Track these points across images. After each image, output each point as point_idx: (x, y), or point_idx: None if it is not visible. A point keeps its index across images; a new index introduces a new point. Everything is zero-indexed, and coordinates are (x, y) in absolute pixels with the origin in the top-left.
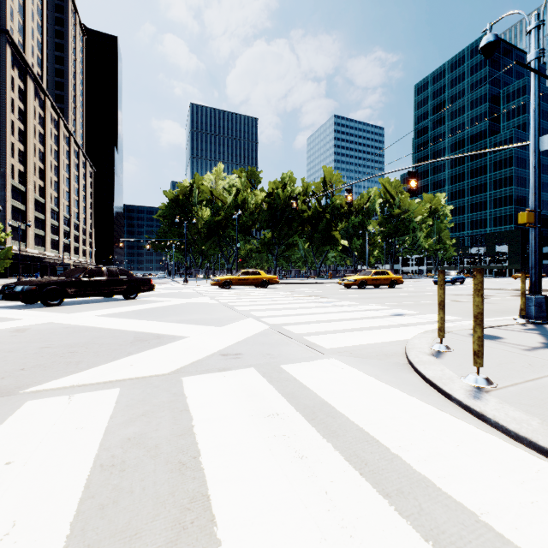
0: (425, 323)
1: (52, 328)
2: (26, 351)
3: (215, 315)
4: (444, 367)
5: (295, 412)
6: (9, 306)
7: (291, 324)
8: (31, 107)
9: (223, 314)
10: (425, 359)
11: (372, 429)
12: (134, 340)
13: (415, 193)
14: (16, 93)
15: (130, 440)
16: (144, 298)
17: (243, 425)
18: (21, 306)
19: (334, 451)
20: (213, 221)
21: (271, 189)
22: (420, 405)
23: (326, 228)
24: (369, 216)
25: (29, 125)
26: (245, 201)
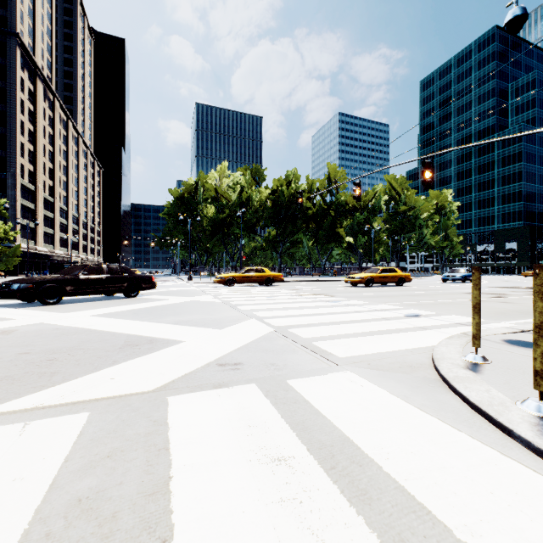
0: (445, 325)
1: (41, 329)
2: (1, 358)
3: (216, 315)
4: (490, 387)
5: (308, 455)
6: (7, 304)
7: (297, 326)
8: (40, 108)
9: (225, 314)
10: (461, 374)
11: (417, 489)
12: (123, 345)
13: (430, 184)
14: (26, 95)
15: (80, 503)
16: (145, 296)
17: (238, 477)
18: (19, 305)
19: (369, 534)
20: (218, 218)
21: (275, 187)
22: (474, 446)
23: (331, 225)
24: (374, 213)
25: (39, 126)
26: (249, 199)
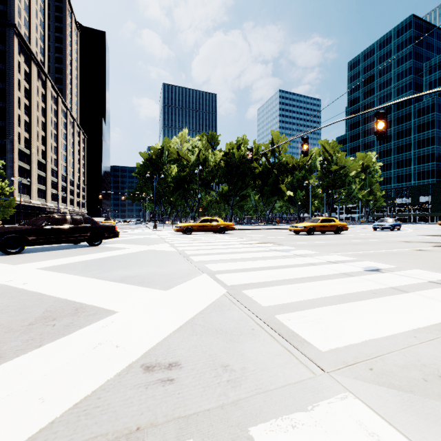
0: (420, 285)
1: None
2: None
3: (166, 268)
4: None
5: None
6: None
7: (253, 285)
8: (34, 86)
9: (176, 267)
10: None
11: None
12: (38, 317)
13: (384, 135)
14: (22, 75)
15: None
16: (108, 244)
17: None
18: None
19: None
20: (179, 176)
21: (227, 150)
22: None
23: (274, 181)
24: (311, 171)
25: (33, 101)
26: (206, 160)
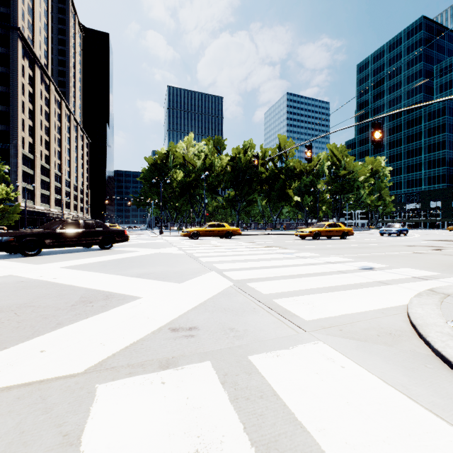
0: (404, 280)
1: (5, 282)
2: None
3: (178, 267)
4: None
5: None
6: None
7: (256, 279)
8: (38, 90)
9: (187, 266)
10: None
11: None
12: (77, 301)
13: (380, 144)
14: (26, 79)
15: None
16: (118, 248)
17: None
18: (2, 256)
19: None
20: (185, 181)
21: (234, 154)
22: None
23: (281, 187)
24: (318, 176)
25: (37, 105)
26: (212, 164)
